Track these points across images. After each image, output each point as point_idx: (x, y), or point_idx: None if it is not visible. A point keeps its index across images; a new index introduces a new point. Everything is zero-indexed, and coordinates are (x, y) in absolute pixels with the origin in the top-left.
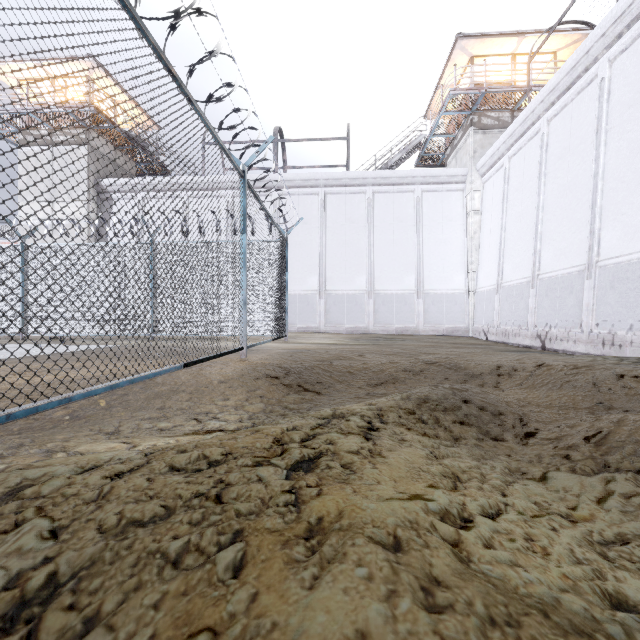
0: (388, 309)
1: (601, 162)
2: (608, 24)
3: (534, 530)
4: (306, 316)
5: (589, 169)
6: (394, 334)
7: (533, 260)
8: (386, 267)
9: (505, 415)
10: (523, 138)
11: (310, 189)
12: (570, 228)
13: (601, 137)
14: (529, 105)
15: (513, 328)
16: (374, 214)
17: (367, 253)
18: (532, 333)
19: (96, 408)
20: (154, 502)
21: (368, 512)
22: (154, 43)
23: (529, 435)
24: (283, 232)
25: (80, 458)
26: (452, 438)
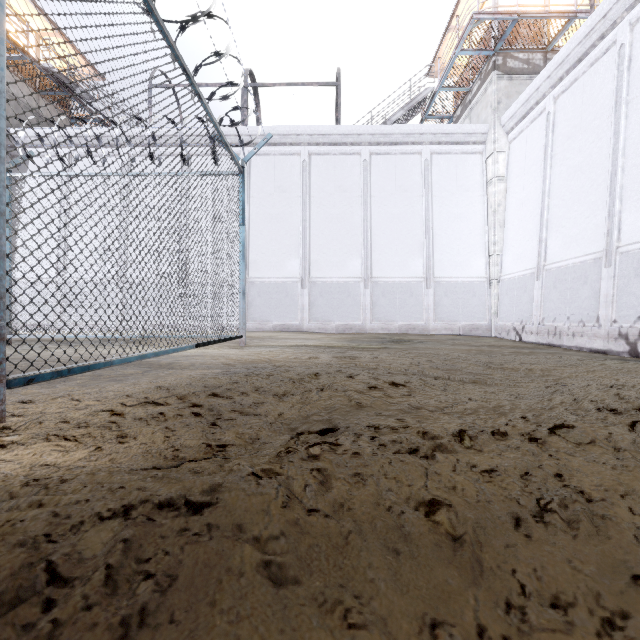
0: (389, 302)
1: None
2: None
3: None
4: (284, 310)
5: None
6: (398, 333)
7: (607, 227)
8: (387, 248)
9: None
10: (581, 63)
11: (290, 148)
12: None
13: None
14: (598, 8)
15: (569, 325)
16: (371, 181)
17: (363, 230)
18: (609, 331)
19: None
20: None
21: None
22: None
23: None
24: (237, 158)
25: None
26: None
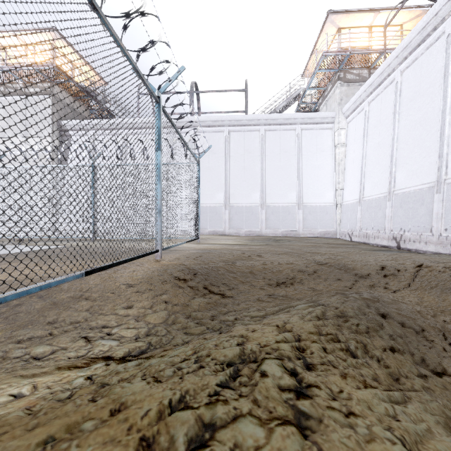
0: (276, 217)
1: (448, 100)
2: None
3: None
4: (215, 223)
5: (437, 107)
6: (281, 236)
7: (389, 179)
8: (274, 186)
9: (426, 331)
10: (380, 87)
11: (218, 128)
12: (421, 154)
13: (448, 80)
14: (386, 60)
15: (373, 232)
16: (265, 146)
17: (260, 175)
18: (389, 236)
19: None
20: None
21: None
22: None
23: None
24: (196, 156)
25: None
26: (392, 378)
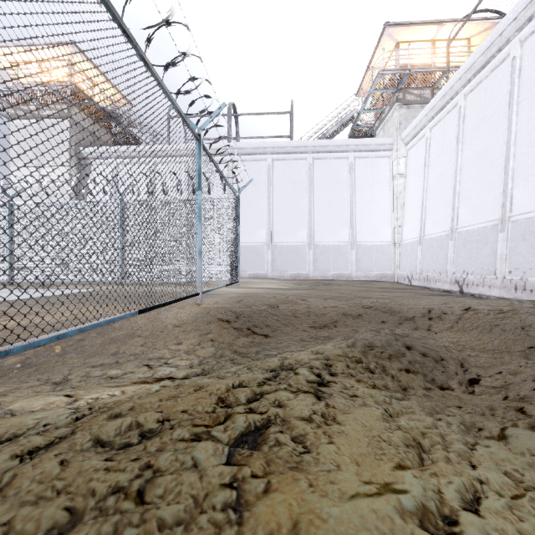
0: (326, 258)
1: (513, 130)
2: (520, 9)
3: (526, 525)
4: (256, 264)
5: (502, 136)
6: (331, 280)
7: (452, 216)
8: (324, 222)
9: (446, 361)
10: (442, 111)
11: (259, 156)
12: (485, 188)
13: (513, 108)
14: (448, 82)
15: (434, 275)
16: (314, 177)
17: (308, 210)
18: (451, 279)
19: (50, 355)
20: (58, 502)
21: (331, 525)
22: (107, 1)
23: (473, 382)
24: (235, 191)
25: (3, 423)
26: (400, 388)
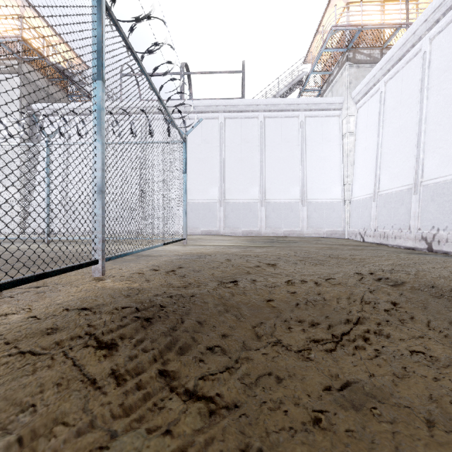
0: (277, 215)
1: None
2: None
3: None
4: (208, 221)
5: None
6: (283, 236)
7: (415, 168)
8: (275, 180)
9: None
10: (401, 61)
11: (211, 114)
12: None
13: None
14: (410, 28)
15: (392, 231)
16: (265, 135)
17: (259, 168)
18: (416, 235)
19: None
20: None
21: None
22: None
23: None
24: (182, 133)
25: None
26: None
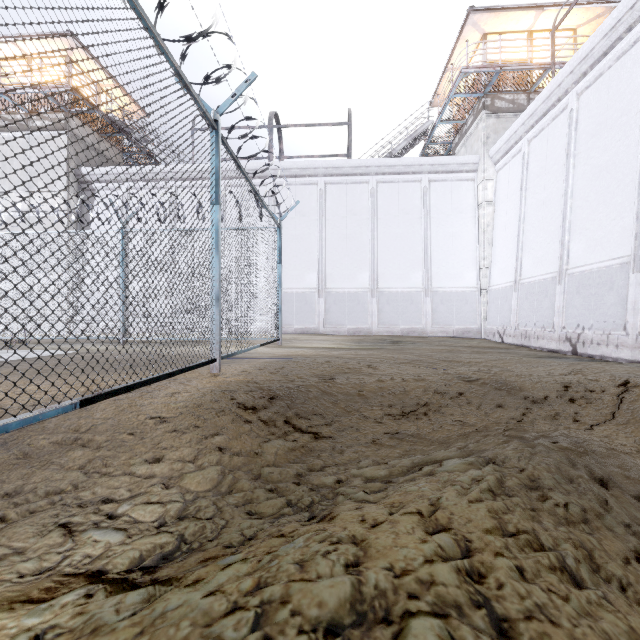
0: (393, 308)
1: None
2: None
3: None
4: (304, 316)
5: (634, 144)
6: (400, 336)
7: (560, 253)
8: (391, 263)
9: None
10: (546, 117)
11: (308, 178)
12: (608, 214)
13: None
14: (555, 78)
15: (535, 330)
16: (378, 206)
17: (370, 248)
18: (560, 335)
19: None
20: None
21: None
22: None
23: None
24: (276, 218)
25: None
26: None
